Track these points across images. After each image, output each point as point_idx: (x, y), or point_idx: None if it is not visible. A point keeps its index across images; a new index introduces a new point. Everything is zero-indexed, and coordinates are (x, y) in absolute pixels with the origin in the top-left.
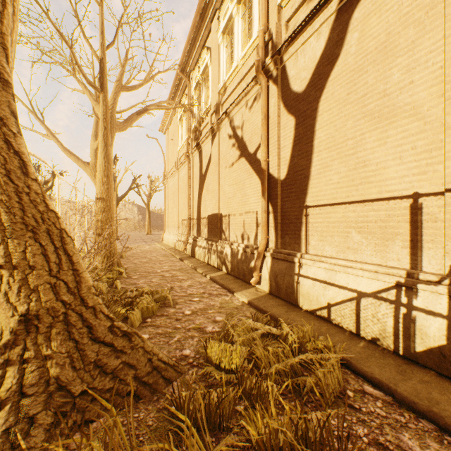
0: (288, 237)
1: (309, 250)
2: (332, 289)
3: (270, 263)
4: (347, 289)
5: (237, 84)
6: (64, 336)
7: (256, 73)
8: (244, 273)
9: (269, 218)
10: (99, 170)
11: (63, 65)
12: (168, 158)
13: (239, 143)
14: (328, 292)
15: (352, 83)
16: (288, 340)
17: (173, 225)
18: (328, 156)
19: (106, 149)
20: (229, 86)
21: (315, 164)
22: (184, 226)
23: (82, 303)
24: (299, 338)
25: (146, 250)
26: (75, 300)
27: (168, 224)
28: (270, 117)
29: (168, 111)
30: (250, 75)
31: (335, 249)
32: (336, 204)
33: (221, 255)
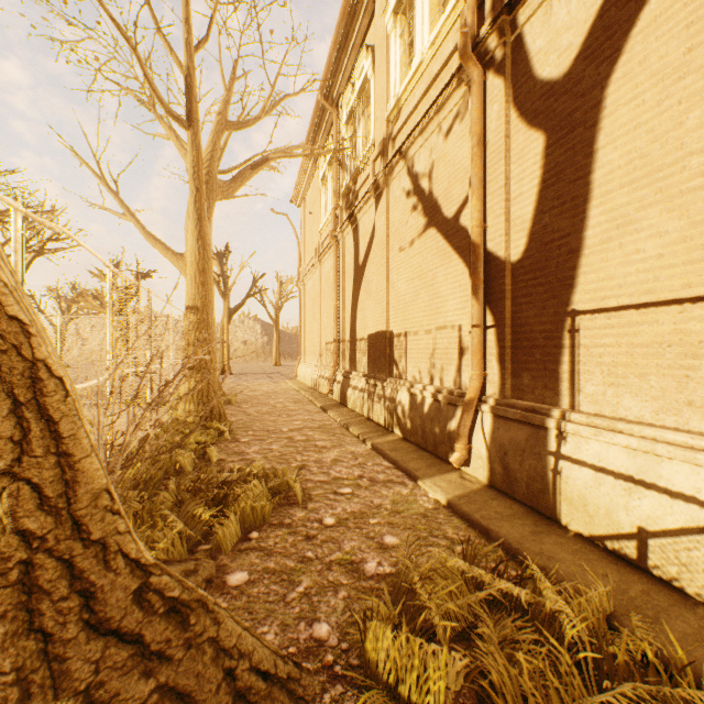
0: (529, 376)
1: (580, 404)
2: (652, 497)
3: (491, 427)
4: (695, 504)
5: (420, 95)
6: (15, 624)
7: (460, 59)
8: (436, 441)
9: (487, 337)
10: (189, 262)
11: (136, 96)
12: (304, 244)
13: (425, 202)
14: (638, 503)
15: (703, 22)
16: (563, 632)
17: (313, 351)
18: (632, 199)
19: (200, 225)
20: (406, 104)
21: (595, 222)
22: (330, 353)
23: (77, 532)
24: (589, 627)
25: (269, 391)
26: (58, 527)
27: (304, 350)
28: (488, 141)
29: (304, 169)
30: (446, 74)
31: (650, 404)
32: (654, 305)
33: (392, 405)
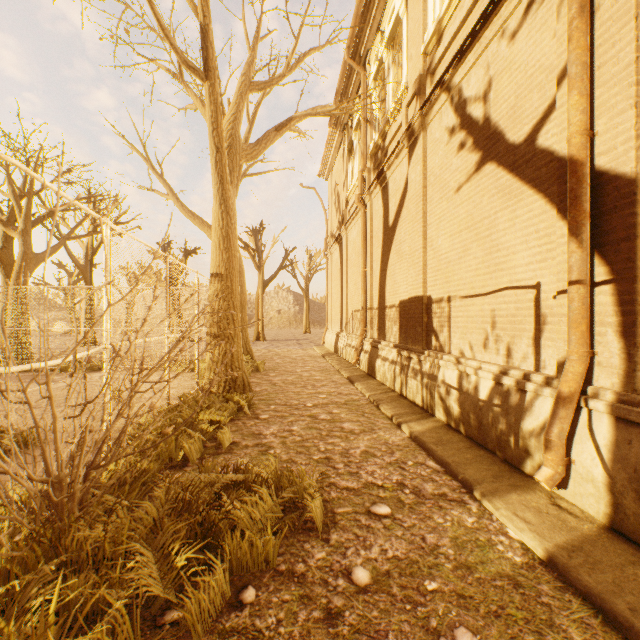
0: None
1: None
2: None
3: (611, 436)
4: None
5: (471, 1)
6: None
7: None
8: (502, 440)
9: (594, 298)
10: (213, 228)
11: (166, 68)
12: (331, 215)
13: (478, 133)
14: None
15: None
16: None
17: (339, 319)
18: None
19: (222, 188)
20: (449, 24)
21: None
22: (357, 321)
23: None
24: None
25: (297, 359)
26: None
27: (331, 318)
28: (598, 7)
29: (330, 140)
30: None
31: None
32: None
33: (432, 383)
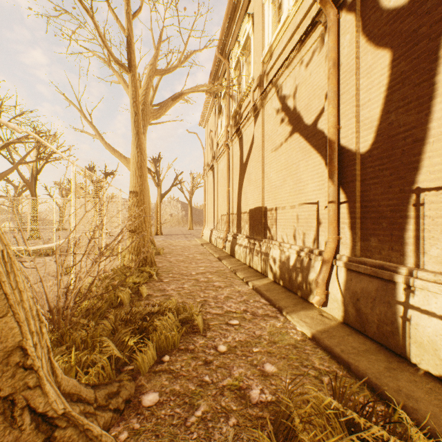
0: (376, 240)
1: (425, 263)
2: None
3: (344, 278)
4: None
5: (287, 40)
6: None
7: (319, 4)
8: (300, 286)
9: (340, 210)
10: (132, 162)
11: (99, 56)
12: (207, 152)
13: (291, 115)
14: None
15: None
16: None
17: (212, 220)
18: None
19: (138, 137)
20: (276, 48)
21: (440, 114)
22: (224, 222)
23: None
24: None
25: (185, 246)
26: None
27: (207, 219)
28: (341, 64)
29: (207, 103)
30: (307, 21)
31: None
32: None
33: (266, 258)
